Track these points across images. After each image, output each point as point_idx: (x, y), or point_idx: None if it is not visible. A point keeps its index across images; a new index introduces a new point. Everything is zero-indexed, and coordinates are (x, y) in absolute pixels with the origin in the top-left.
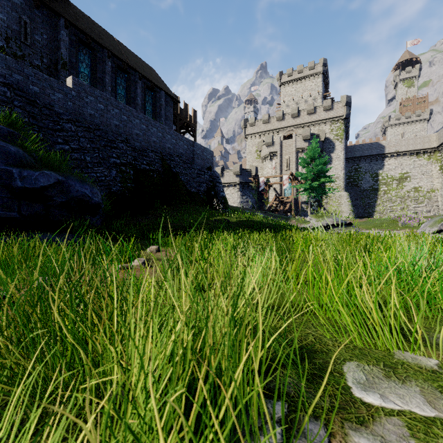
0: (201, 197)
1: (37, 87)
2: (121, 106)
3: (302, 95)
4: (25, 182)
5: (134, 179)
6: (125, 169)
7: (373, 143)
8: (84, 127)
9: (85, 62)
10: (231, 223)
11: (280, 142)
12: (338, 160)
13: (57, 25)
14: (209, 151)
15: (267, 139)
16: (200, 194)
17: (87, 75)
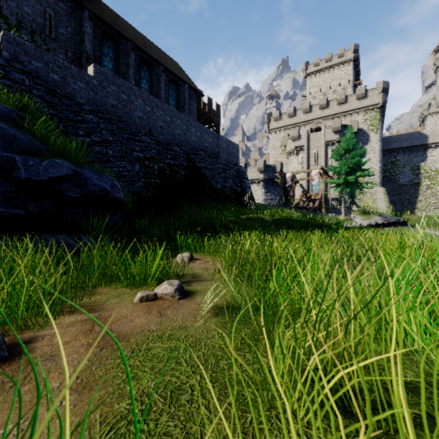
0: (227, 194)
1: (57, 75)
2: (144, 96)
3: (330, 85)
4: (30, 172)
5: (158, 174)
6: (149, 164)
7: (413, 133)
8: (106, 118)
9: (109, 55)
10: (266, 222)
11: (307, 136)
12: (373, 153)
13: (81, 18)
14: (235, 144)
15: (293, 133)
16: (226, 191)
17: (111, 68)
